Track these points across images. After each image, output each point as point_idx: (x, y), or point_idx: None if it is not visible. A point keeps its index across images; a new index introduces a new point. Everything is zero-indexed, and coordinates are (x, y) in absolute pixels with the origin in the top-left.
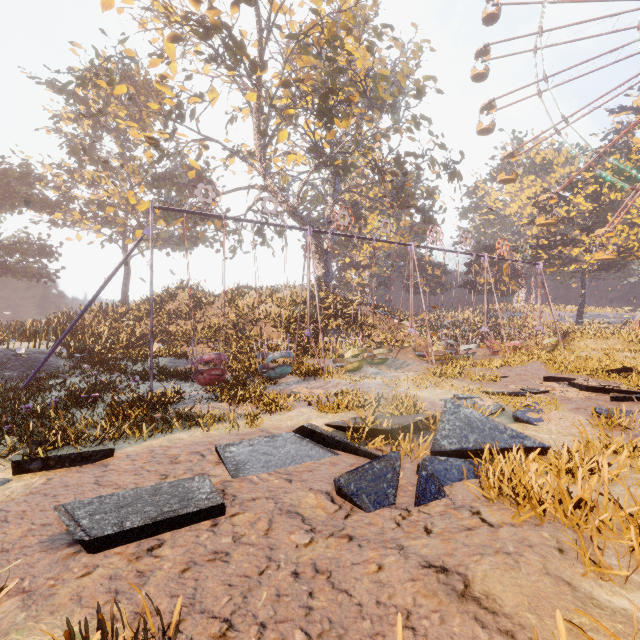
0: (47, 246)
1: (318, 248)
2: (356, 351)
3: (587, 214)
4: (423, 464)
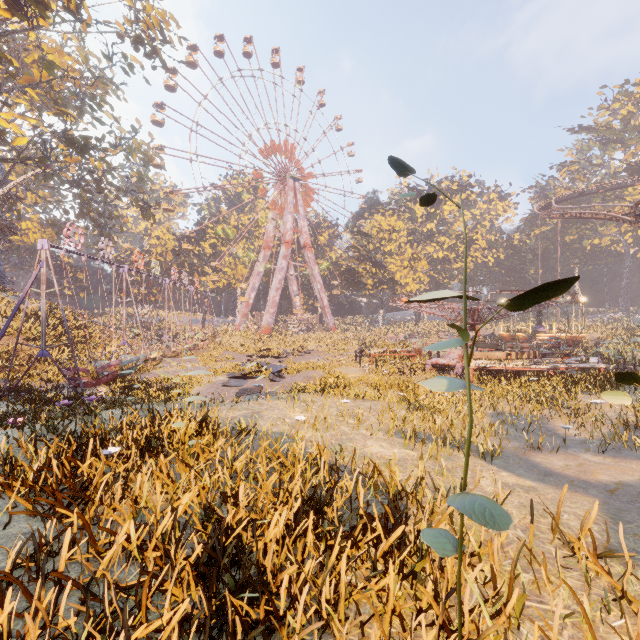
0: None
1: None
2: (161, 352)
3: (209, 255)
4: (279, 373)
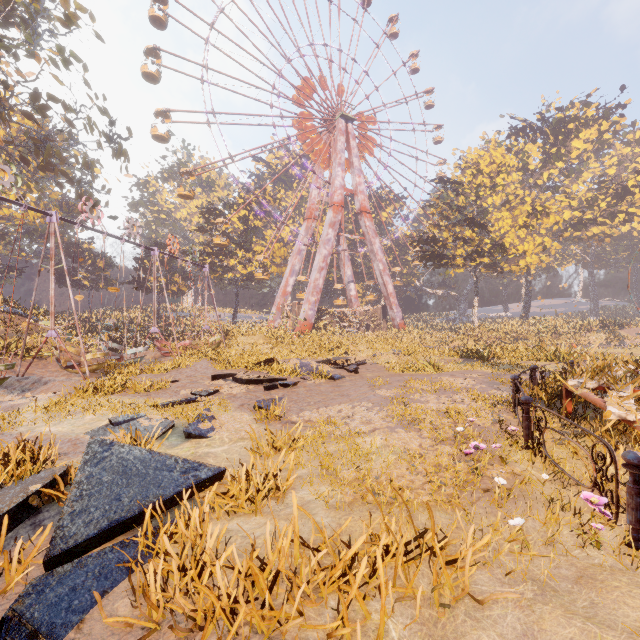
0: None
1: None
2: None
3: (240, 233)
4: (12, 620)
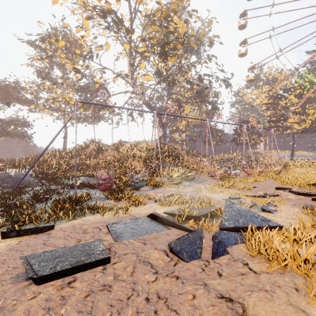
0: (27, 122)
1: (160, 122)
2: (179, 174)
3: (296, 104)
4: (215, 235)
